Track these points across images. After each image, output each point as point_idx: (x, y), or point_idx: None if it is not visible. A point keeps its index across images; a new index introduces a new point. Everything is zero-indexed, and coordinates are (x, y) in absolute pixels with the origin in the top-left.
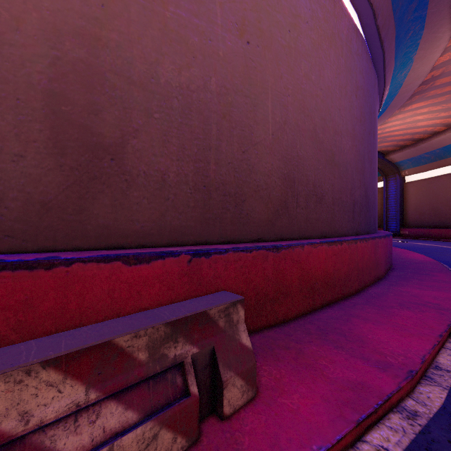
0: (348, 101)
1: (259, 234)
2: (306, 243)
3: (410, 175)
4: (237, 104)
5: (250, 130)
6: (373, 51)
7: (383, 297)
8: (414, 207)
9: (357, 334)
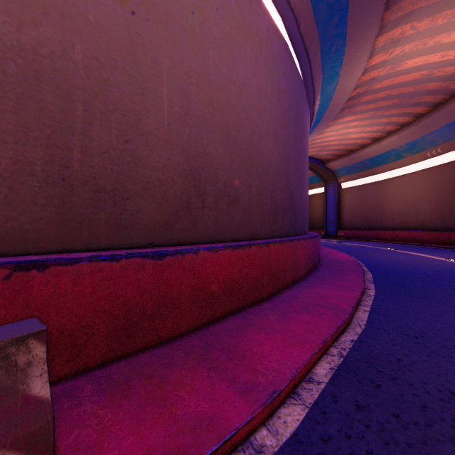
0: (269, 101)
1: (150, 238)
2: (202, 248)
3: (345, 182)
4: (117, 83)
5: (136, 117)
6: (301, 59)
7: (292, 301)
8: (348, 211)
9: (243, 348)
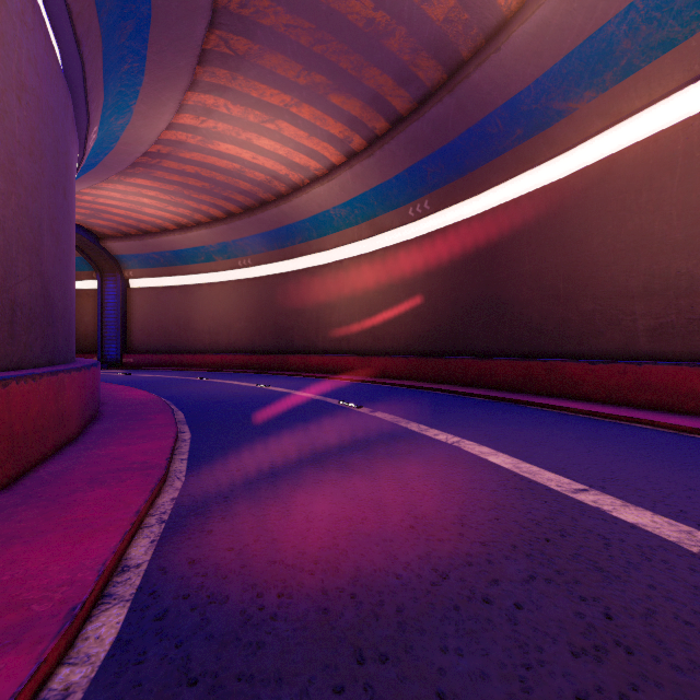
0: None
1: None
2: None
3: (136, 278)
4: None
5: None
6: (65, 47)
7: (65, 477)
8: (141, 324)
9: None
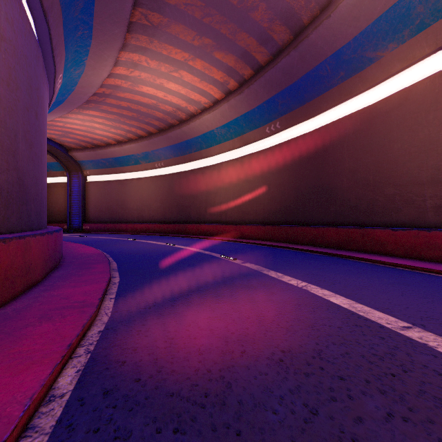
0: None
1: None
2: None
3: (91, 175)
4: None
5: None
6: (36, 17)
7: (23, 313)
8: (94, 205)
9: None
